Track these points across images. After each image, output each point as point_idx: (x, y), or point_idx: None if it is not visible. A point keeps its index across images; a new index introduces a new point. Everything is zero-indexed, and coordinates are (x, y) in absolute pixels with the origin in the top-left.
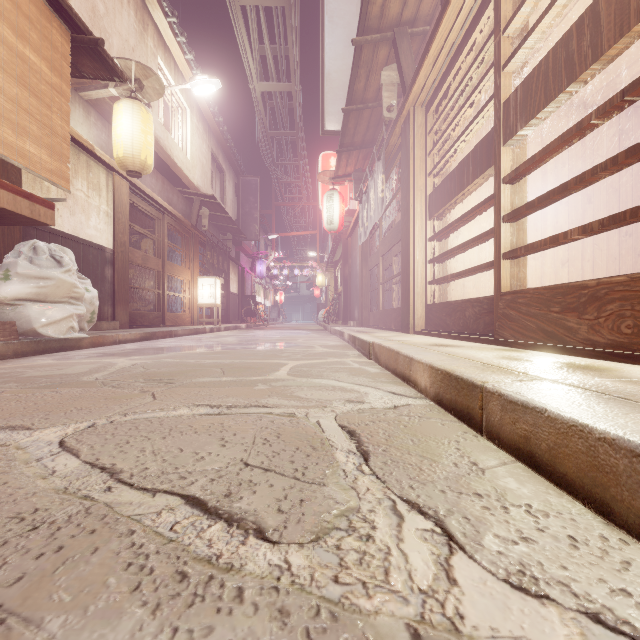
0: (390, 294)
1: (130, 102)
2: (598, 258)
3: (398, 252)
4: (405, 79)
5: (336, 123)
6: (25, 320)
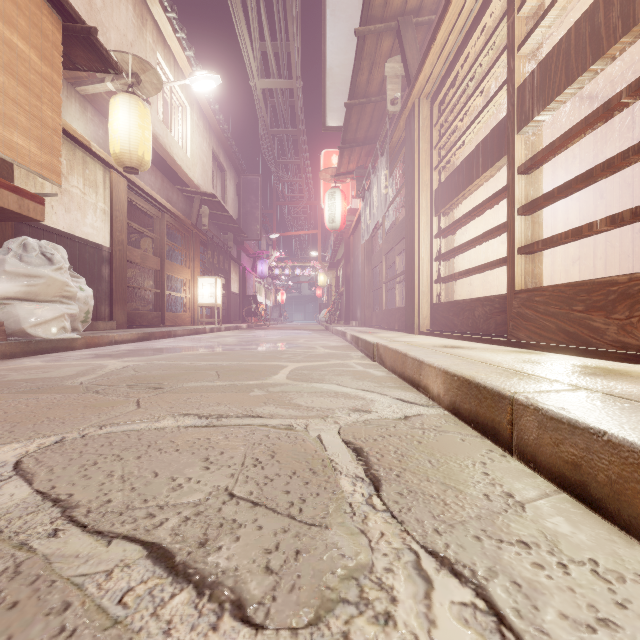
0: (393, 293)
1: (127, 96)
2: (611, 255)
3: (401, 251)
4: (410, 70)
5: (338, 119)
6: (13, 320)
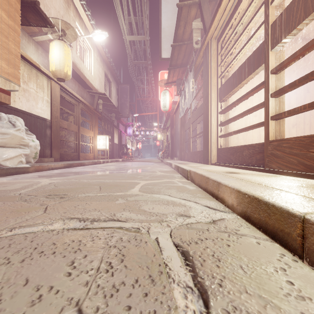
0: (195, 143)
1: (58, 41)
2: (313, 123)
3: (200, 122)
4: (206, 25)
5: (167, 54)
6: None
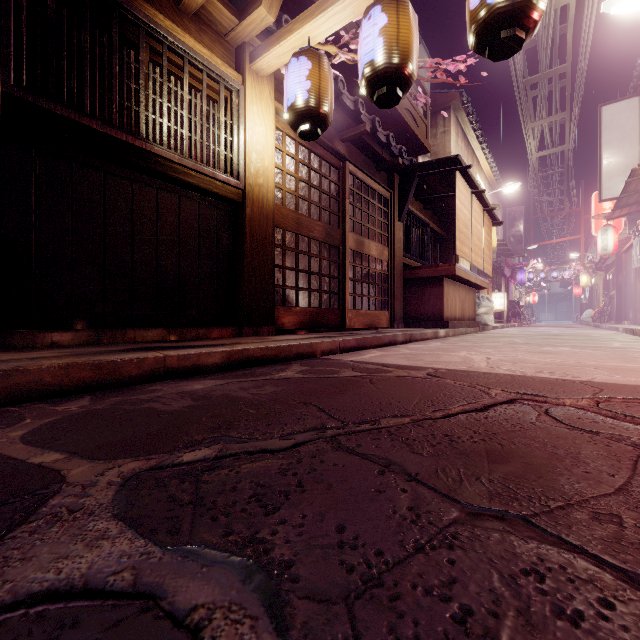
0: None
1: None
2: None
3: None
4: None
5: (611, 193)
6: (483, 320)
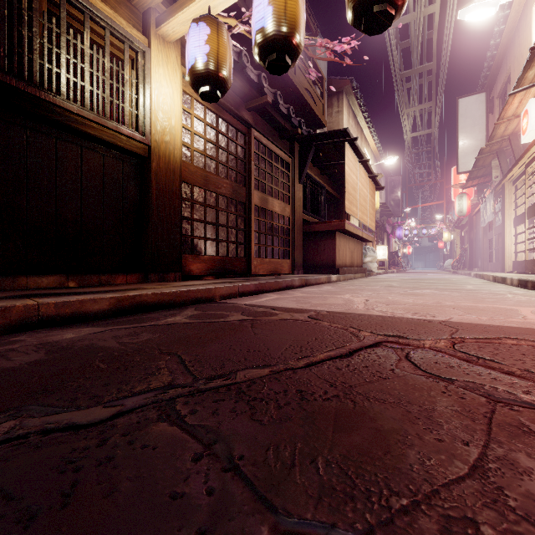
0: None
1: None
2: None
3: None
4: (502, 169)
5: (465, 167)
6: (369, 267)
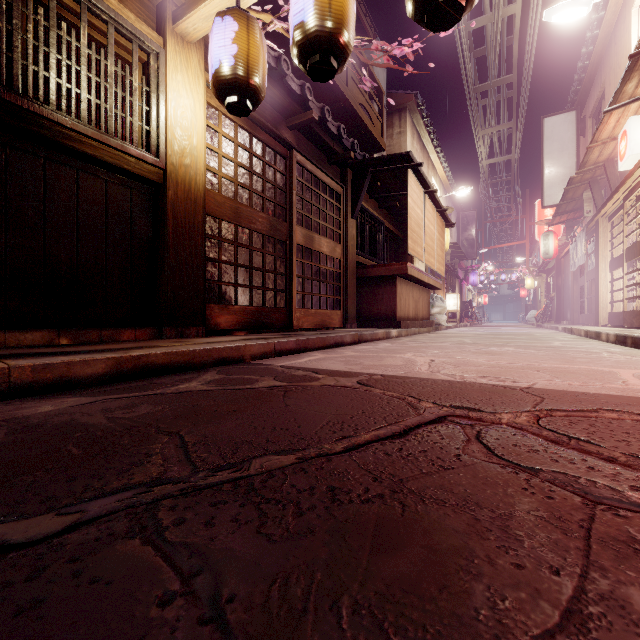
0: None
1: None
2: None
3: None
4: (596, 203)
5: (552, 200)
6: (437, 320)
